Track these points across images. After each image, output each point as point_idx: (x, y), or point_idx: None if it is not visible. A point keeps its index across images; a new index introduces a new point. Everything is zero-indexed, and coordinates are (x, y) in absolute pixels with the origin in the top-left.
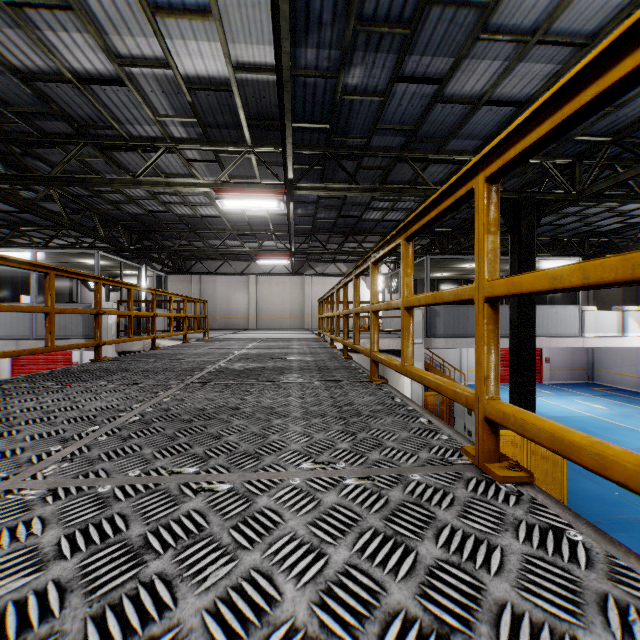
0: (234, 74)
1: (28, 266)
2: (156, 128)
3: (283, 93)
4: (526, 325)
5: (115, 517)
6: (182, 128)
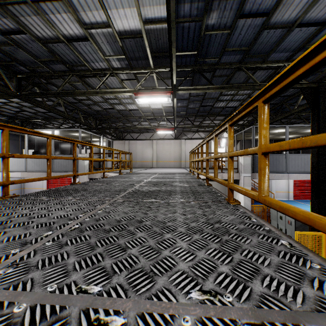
0: (144, 26)
1: (37, 134)
2: (105, 63)
3: (171, 29)
4: (322, 166)
5: None
6: (118, 62)
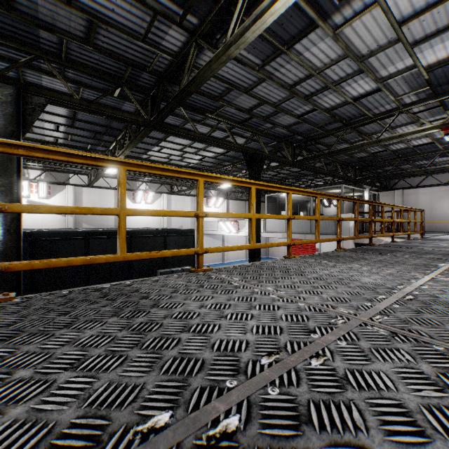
0: None
1: (351, 200)
2: (393, 104)
3: None
4: None
5: None
6: (413, 96)
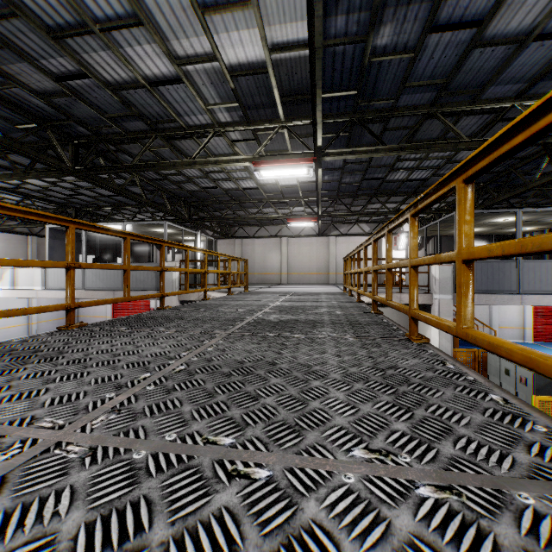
0: (269, 56)
1: (111, 232)
2: (207, 116)
3: (314, 61)
4: None
5: (141, 502)
6: (227, 113)
